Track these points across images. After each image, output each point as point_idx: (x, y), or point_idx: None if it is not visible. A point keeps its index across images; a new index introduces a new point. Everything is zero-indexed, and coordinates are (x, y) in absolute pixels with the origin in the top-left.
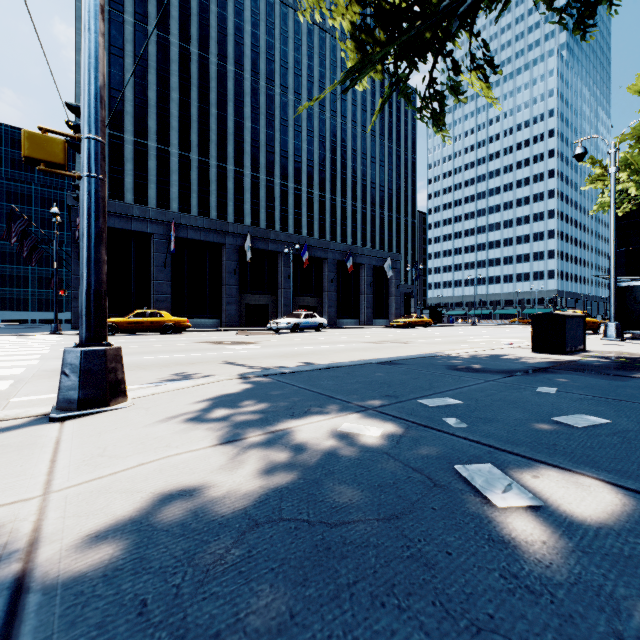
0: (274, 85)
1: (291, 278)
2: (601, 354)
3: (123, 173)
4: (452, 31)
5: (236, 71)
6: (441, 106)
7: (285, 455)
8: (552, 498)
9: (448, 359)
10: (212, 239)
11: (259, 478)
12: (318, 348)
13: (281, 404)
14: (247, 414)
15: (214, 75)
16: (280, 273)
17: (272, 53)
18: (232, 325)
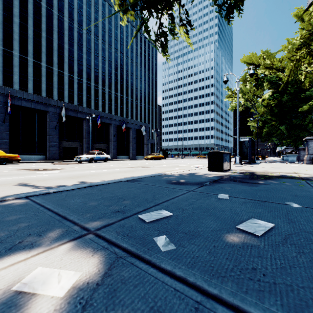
0: (83, 28)
1: (90, 133)
2: (237, 171)
3: None
4: None
5: (59, 15)
6: (166, 41)
7: None
8: None
9: (168, 176)
10: (40, 108)
11: None
12: (98, 171)
13: None
14: None
15: (44, 14)
16: (84, 130)
17: (81, 10)
18: (53, 159)
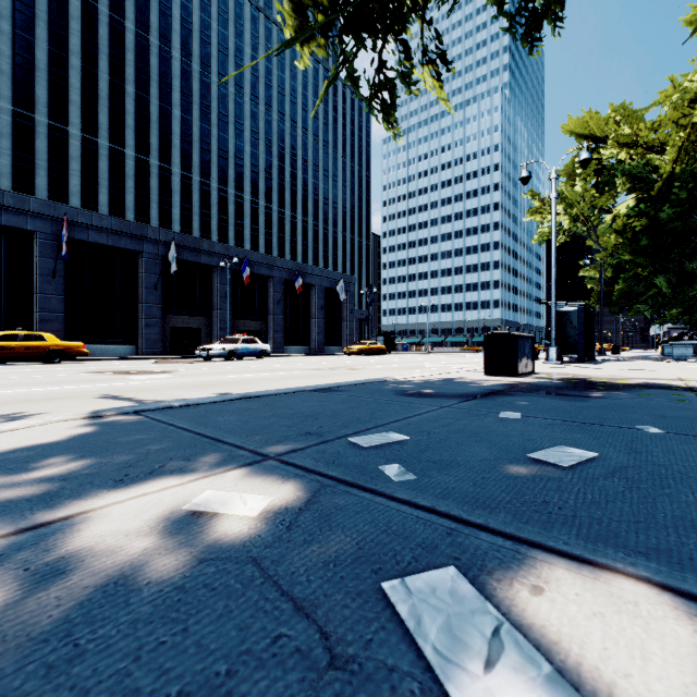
0: (211, 72)
1: (228, 297)
2: (550, 376)
3: None
4: None
5: (161, 46)
6: (392, 98)
7: None
8: (588, 662)
9: (398, 384)
10: (124, 245)
11: None
12: (250, 376)
13: (118, 459)
14: (25, 485)
15: (132, 46)
16: (215, 291)
17: (208, 34)
18: (152, 352)
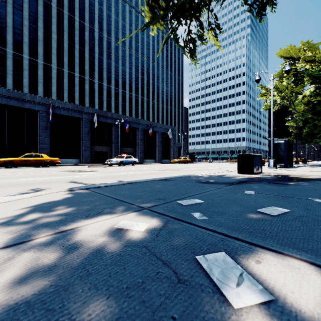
0: (111, 37)
1: (119, 137)
2: (269, 174)
3: (22, 76)
4: (199, 0)
5: (90, 27)
6: (194, 46)
7: (56, 256)
8: (277, 287)
9: (197, 177)
10: (75, 115)
11: (7, 290)
12: (130, 173)
13: (84, 207)
14: (52, 217)
15: (77, 27)
16: (113, 135)
17: (110, 20)
18: (86, 162)
